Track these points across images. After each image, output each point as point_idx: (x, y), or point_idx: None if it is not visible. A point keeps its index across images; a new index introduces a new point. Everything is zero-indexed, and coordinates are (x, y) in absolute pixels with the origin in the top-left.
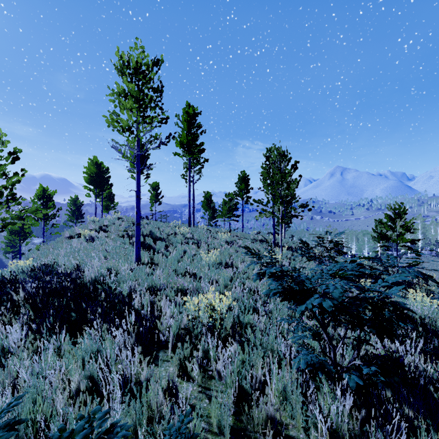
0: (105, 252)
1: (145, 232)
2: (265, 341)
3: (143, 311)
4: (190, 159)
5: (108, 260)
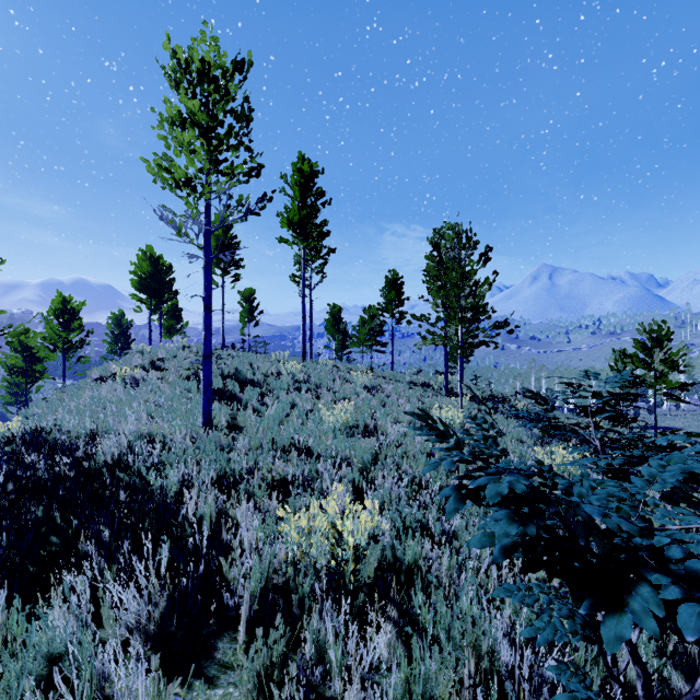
0: (154, 405)
1: (227, 371)
2: (458, 626)
3: (191, 538)
4: (305, 249)
5: (151, 423)
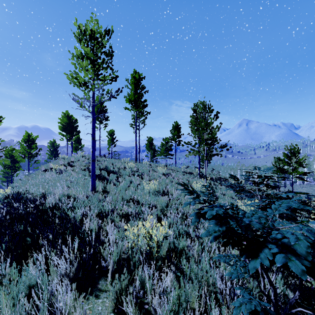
0: (70, 182)
1: (102, 167)
2: (200, 273)
3: (87, 238)
4: (136, 112)
5: (69, 189)
